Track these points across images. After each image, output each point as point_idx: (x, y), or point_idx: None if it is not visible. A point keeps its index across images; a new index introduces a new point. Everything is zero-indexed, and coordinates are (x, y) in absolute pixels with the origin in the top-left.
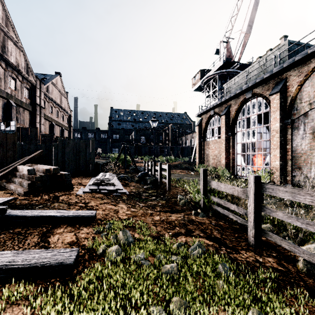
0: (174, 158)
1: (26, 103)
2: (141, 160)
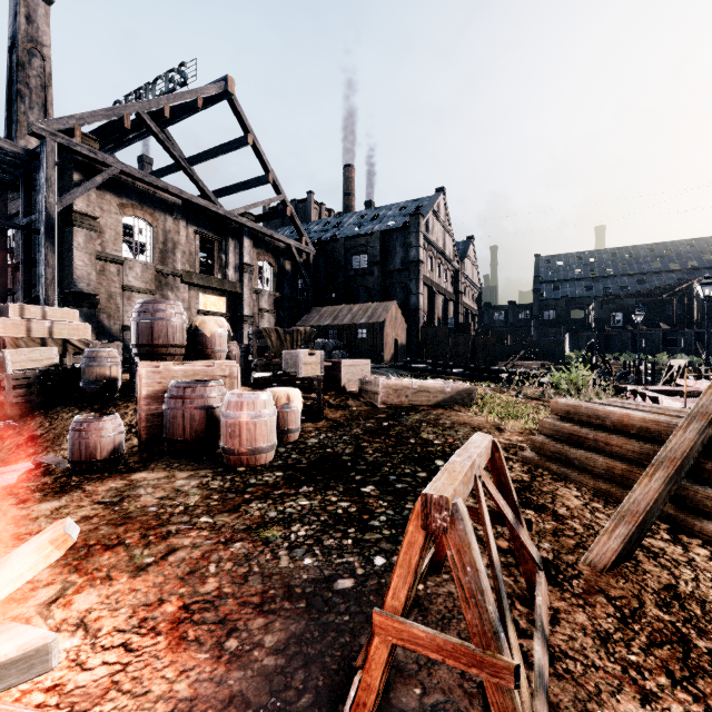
0: (692, 358)
1: (452, 293)
2: (614, 361)
